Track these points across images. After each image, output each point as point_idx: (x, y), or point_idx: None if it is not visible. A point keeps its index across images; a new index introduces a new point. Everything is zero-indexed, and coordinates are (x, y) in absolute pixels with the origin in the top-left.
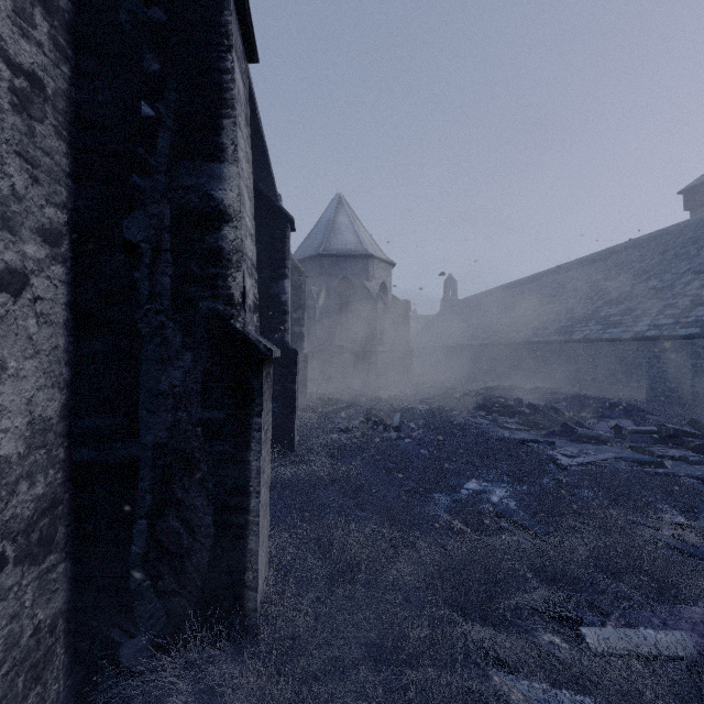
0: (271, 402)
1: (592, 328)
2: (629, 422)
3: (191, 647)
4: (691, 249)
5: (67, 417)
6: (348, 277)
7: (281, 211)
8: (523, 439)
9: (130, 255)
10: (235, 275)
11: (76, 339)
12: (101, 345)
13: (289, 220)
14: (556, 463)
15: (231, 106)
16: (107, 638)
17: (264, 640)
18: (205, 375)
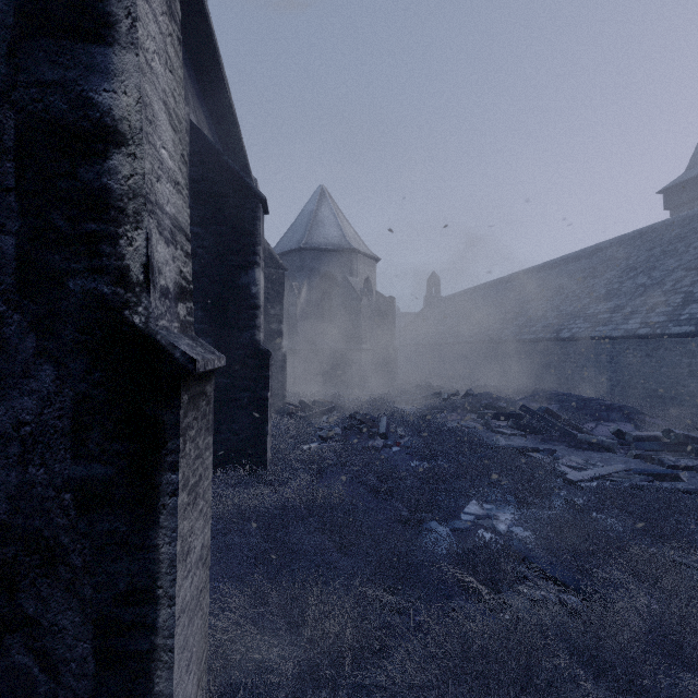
0: (210, 433)
1: (580, 326)
2: (629, 426)
3: None
4: (679, 246)
5: None
6: (330, 272)
7: (250, 189)
8: (521, 447)
9: None
10: (132, 235)
11: None
12: None
13: (261, 199)
14: (563, 478)
15: None
16: None
17: None
18: (77, 404)
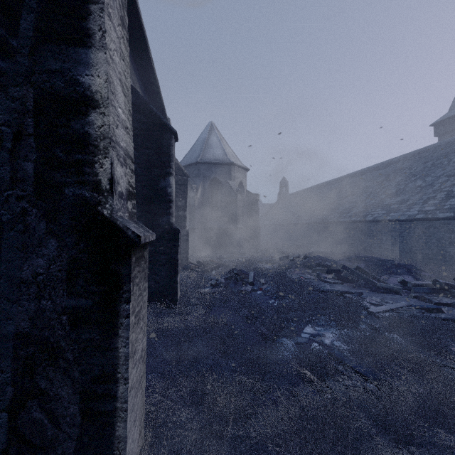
0: (146, 281)
1: (379, 212)
2: (410, 278)
3: None
4: (443, 160)
5: None
6: (217, 178)
7: (167, 126)
8: (340, 291)
9: None
10: (103, 161)
11: None
12: None
13: (173, 132)
14: (367, 310)
15: None
16: None
17: None
18: (70, 262)
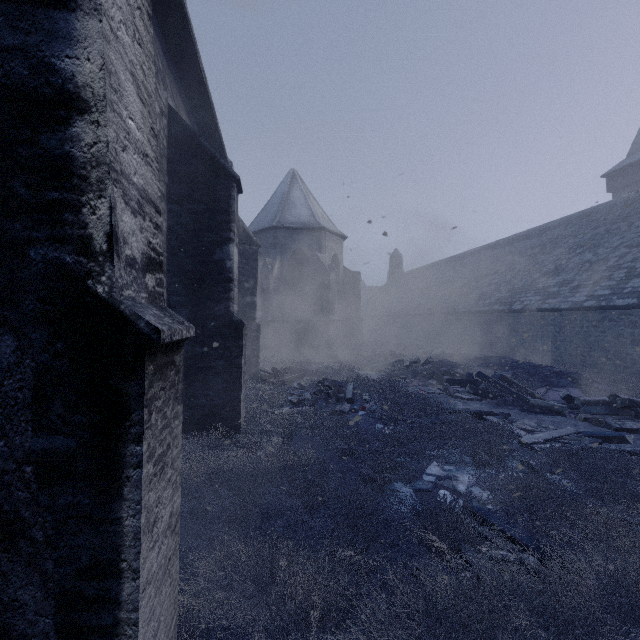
0: (179, 402)
1: (531, 298)
2: (578, 391)
3: None
4: (621, 225)
5: None
6: (301, 249)
7: (225, 169)
8: (478, 411)
9: None
10: (96, 204)
11: None
12: None
13: (235, 179)
14: (518, 440)
15: None
16: None
17: None
18: (39, 375)
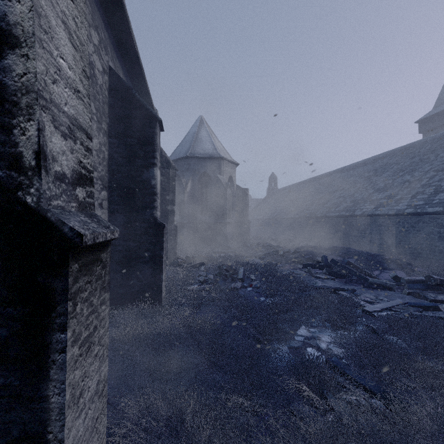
0: (106, 290)
1: (368, 207)
2: (402, 273)
3: None
4: (431, 156)
5: None
6: (207, 172)
7: (151, 113)
8: (333, 288)
9: None
10: (25, 126)
11: None
12: None
13: (158, 120)
14: (362, 309)
15: None
16: None
17: None
18: None
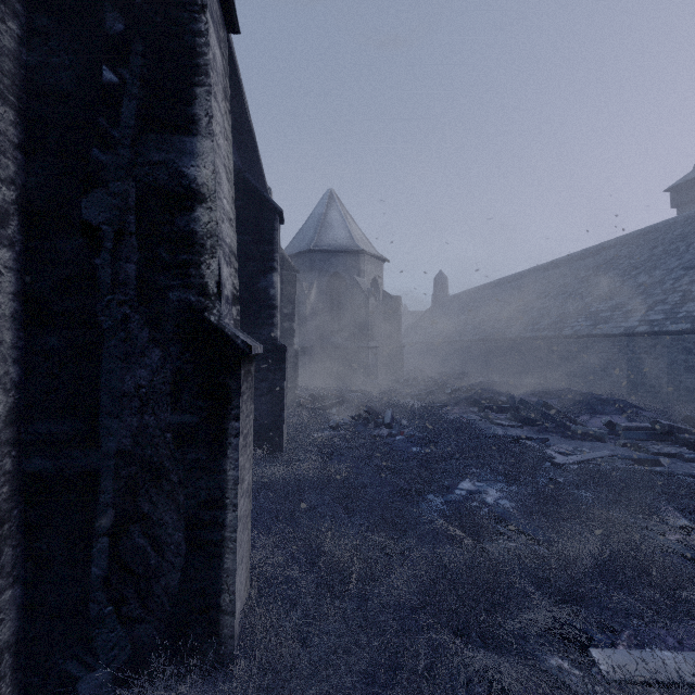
0: (252, 402)
1: (582, 324)
2: (622, 419)
3: (158, 682)
4: (680, 245)
5: (16, 422)
6: (339, 273)
7: (269, 203)
8: (516, 436)
9: (89, 239)
10: (210, 262)
11: (27, 333)
12: (56, 341)
13: (278, 212)
14: (551, 461)
15: (205, 72)
16: (63, 672)
17: (240, 676)
18: (175, 374)
